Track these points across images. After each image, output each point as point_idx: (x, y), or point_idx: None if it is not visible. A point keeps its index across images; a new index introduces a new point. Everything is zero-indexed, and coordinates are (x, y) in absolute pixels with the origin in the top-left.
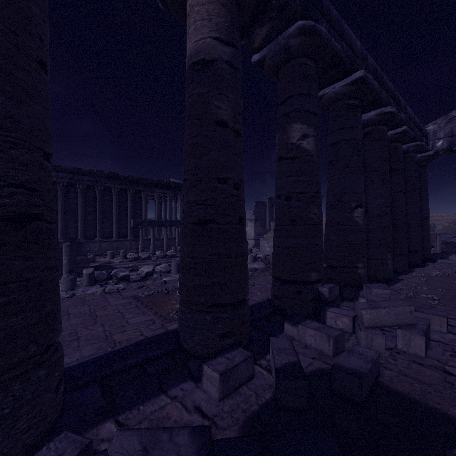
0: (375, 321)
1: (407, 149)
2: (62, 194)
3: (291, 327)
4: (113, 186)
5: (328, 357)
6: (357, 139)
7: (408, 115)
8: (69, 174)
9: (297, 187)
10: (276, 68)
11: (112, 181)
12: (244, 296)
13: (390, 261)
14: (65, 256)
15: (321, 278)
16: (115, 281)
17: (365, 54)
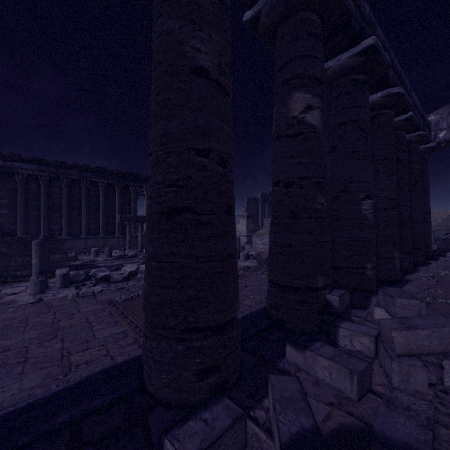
0: (411, 347)
1: (410, 140)
2: (44, 189)
3: (295, 352)
4: (100, 180)
5: (350, 401)
6: (365, 119)
7: (413, 101)
8: (52, 167)
9: (299, 171)
10: (273, 28)
11: (99, 175)
12: (233, 313)
13: (397, 260)
14: (35, 254)
15: (329, 284)
16: (94, 282)
17: (373, 22)
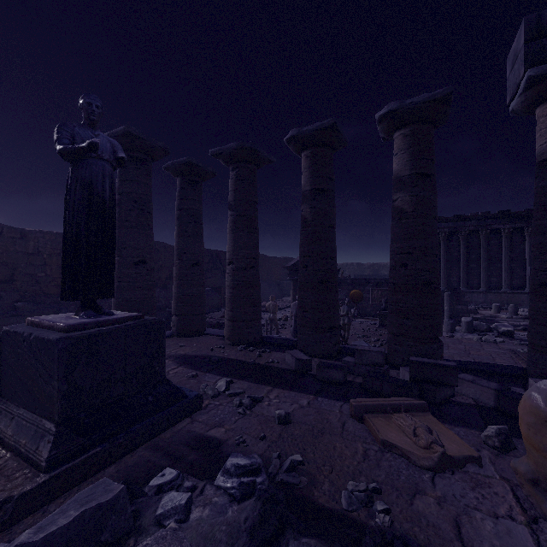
0: None
1: None
2: (443, 244)
3: None
4: (502, 226)
5: None
6: None
7: None
8: (450, 222)
9: None
10: None
11: (501, 221)
12: None
13: None
14: (446, 303)
15: None
16: (495, 335)
17: None
